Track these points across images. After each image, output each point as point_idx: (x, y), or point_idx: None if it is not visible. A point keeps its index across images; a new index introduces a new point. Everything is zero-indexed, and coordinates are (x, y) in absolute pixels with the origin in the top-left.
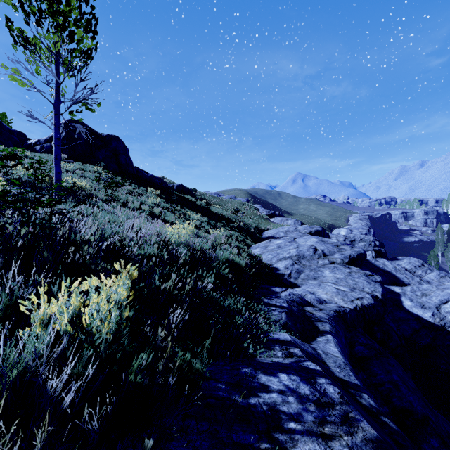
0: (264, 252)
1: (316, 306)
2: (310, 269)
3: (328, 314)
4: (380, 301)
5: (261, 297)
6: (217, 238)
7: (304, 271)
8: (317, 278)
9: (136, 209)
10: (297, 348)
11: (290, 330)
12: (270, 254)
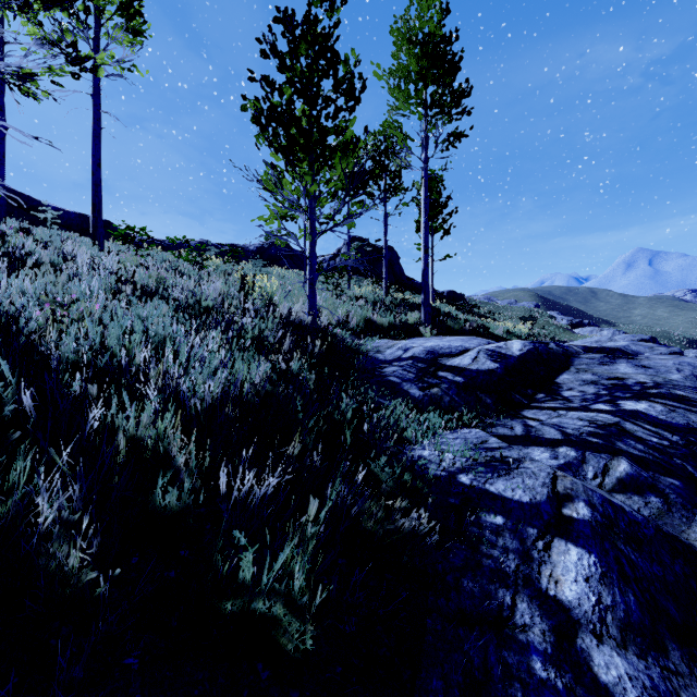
0: None
1: None
2: None
3: None
4: None
5: None
6: None
7: None
8: None
9: None
10: None
11: None
12: None
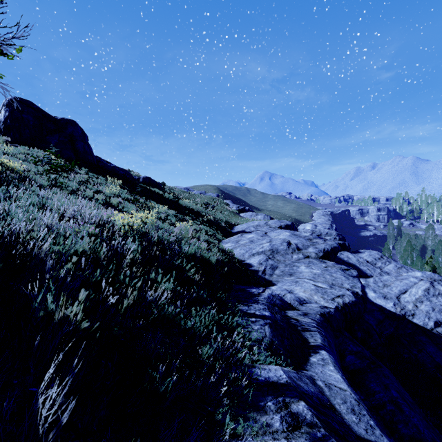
0: (235, 246)
1: (298, 308)
2: (285, 264)
3: (315, 320)
4: (361, 298)
5: (236, 303)
6: (183, 231)
7: (279, 267)
8: (293, 274)
9: (89, 199)
10: (301, 400)
11: (278, 351)
12: (242, 249)
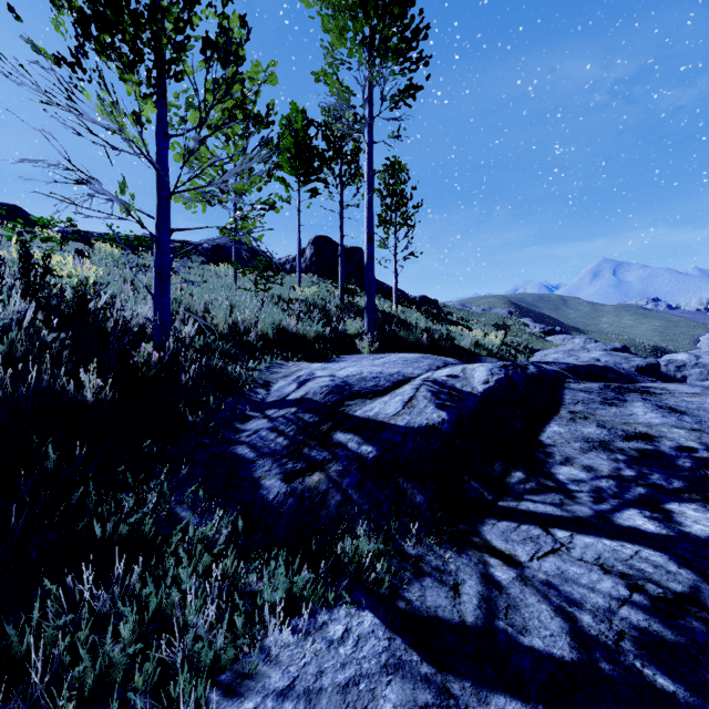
0: None
1: None
2: None
3: None
4: None
5: None
6: None
7: None
8: None
9: None
10: None
11: None
12: None
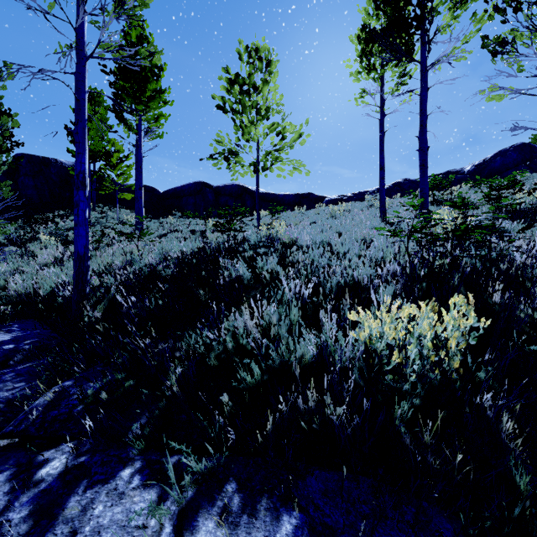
0: None
1: None
2: None
3: None
4: None
5: None
6: None
7: None
8: None
9: None
10: None
11: None
12: None
